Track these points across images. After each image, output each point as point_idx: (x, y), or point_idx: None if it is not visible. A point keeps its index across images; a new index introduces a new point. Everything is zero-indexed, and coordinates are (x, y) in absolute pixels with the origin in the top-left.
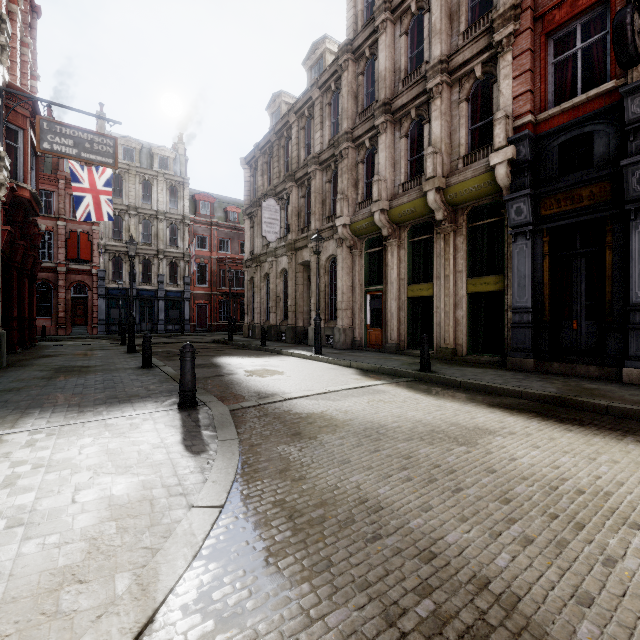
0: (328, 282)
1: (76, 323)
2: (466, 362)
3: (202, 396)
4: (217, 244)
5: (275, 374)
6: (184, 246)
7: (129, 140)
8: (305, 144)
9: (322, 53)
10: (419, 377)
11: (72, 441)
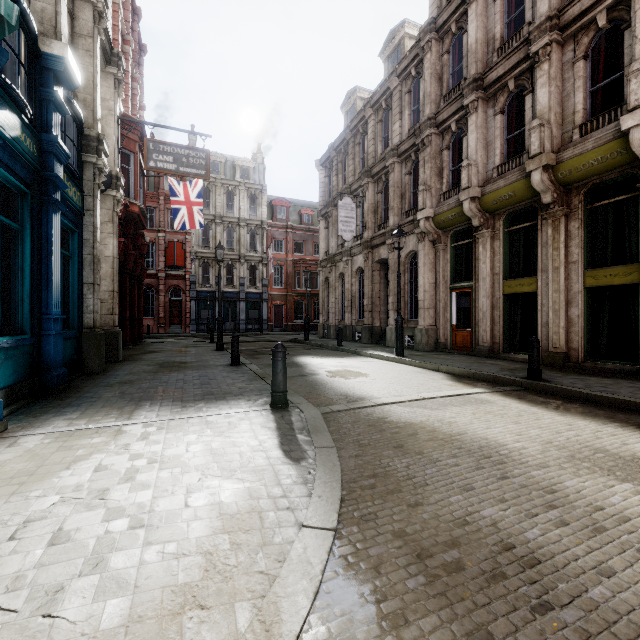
0: (407, 280)
1: (173, 323)
2: (584, 370)
3: (291, 397)
4: (292, 246)
5: (358, 376)
6: (262, 250)
7: (215, 155)
8: (382, 137)
9: (400, 39)
10: (527, 386)
11: (179, 437)
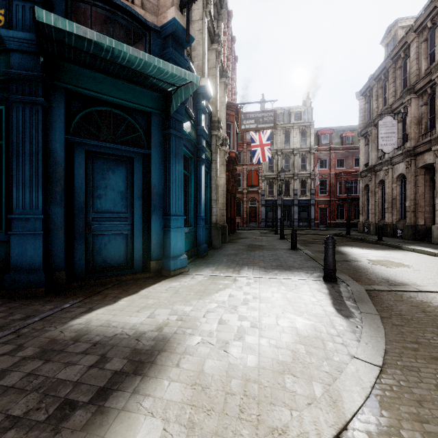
0: None
1: (251, 221)
2: None
3: (338, 274)
4: (334, 163)
5: (400, 266)
6: (310, 168)
7: (277, 109)
8: (427, 54)
9: None
10: None
11: (267, 287)
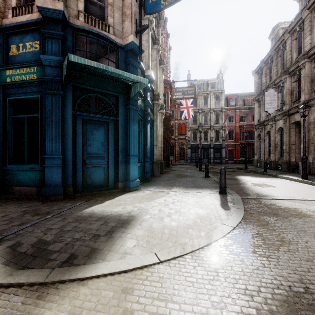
0: None
1: (180, 159)
2: None
3: (229, 190)
4: (239, 118)
5: (269, 186)
6: (222, 122)
7: (199, 81)
8: (296, 48)
9: None
10: None
11: (185, 196)
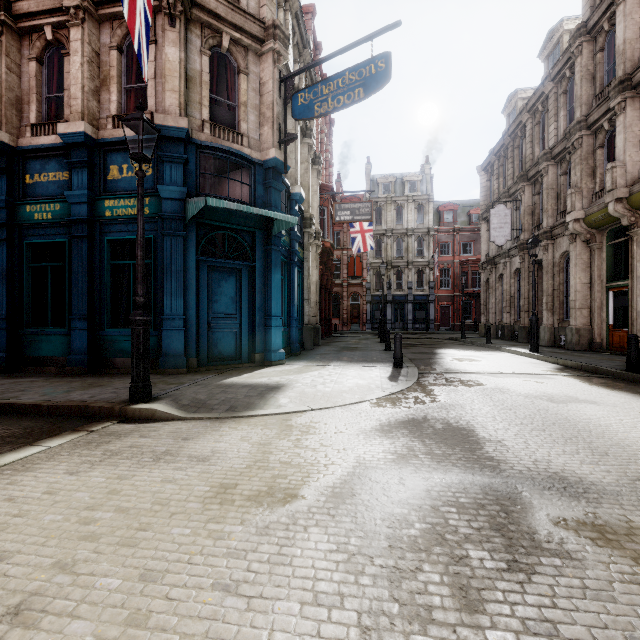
0: (563, 280)
1: (353, 322)
2: None
3: (408, 364)
4: (459, 248)
5: (472, 361)
6: (429, 255)
7: (386, 177)
8: (539, 139)
9: (559, 38)
10: (617, 375)
11: (347, 370)
